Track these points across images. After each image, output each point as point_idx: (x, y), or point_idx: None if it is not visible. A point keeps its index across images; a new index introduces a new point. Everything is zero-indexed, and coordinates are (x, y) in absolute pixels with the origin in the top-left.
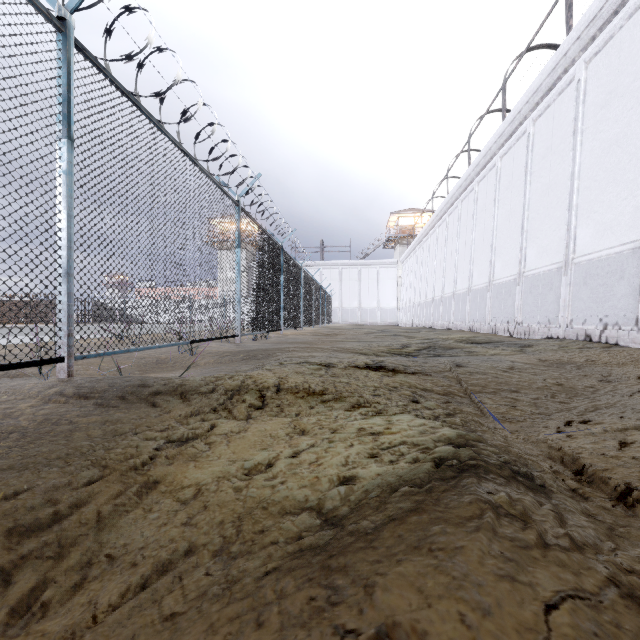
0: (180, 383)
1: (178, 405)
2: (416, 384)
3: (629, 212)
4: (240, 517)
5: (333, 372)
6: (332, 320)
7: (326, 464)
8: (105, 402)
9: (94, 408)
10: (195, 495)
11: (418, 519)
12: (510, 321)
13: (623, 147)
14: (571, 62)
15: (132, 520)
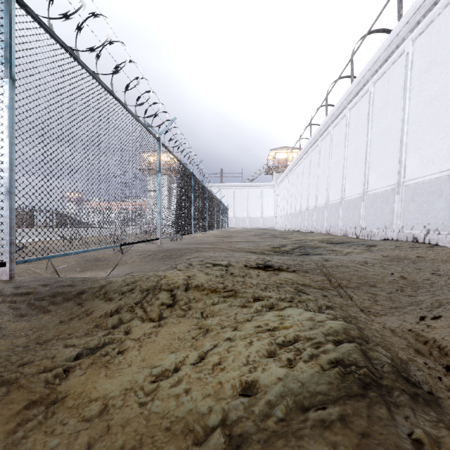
0: (104, 284)
1: (100, 304)
2: (297, 280)
3: (446, 148)
4: (142, 442)
5: (232, 271)
6: (229, 225)
7: (228, 370)
8: (37, 302)
9: (26, 308)
10: (101, 410)
11: None
12: (357, 227)
13: (441, 101)
14: (402, 40)
15: (29, 447)
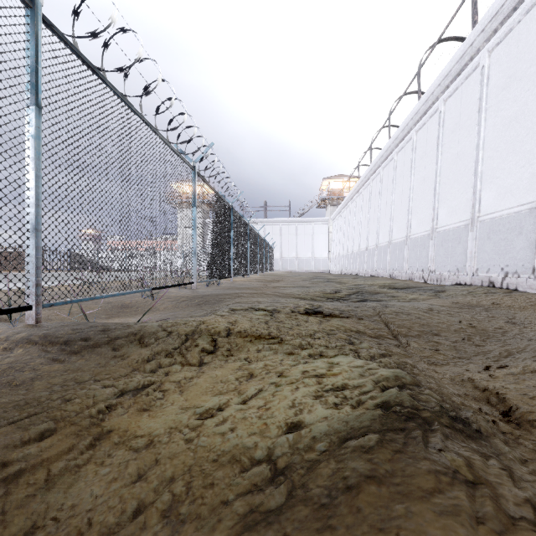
0: (139, 329)
1: (136, 350)
2: (350, 327)
3: (526, 178)
4: (190, 470)
5: (277, 317)
6: (274, 268)
7: (274, 411)
8: (68, 348)
9: (58, 354)
10: (147, 445)
11: (377, 492)
12: (424, 269)
13: (521, 123)
14: (476, 51)
15: (83, 475)
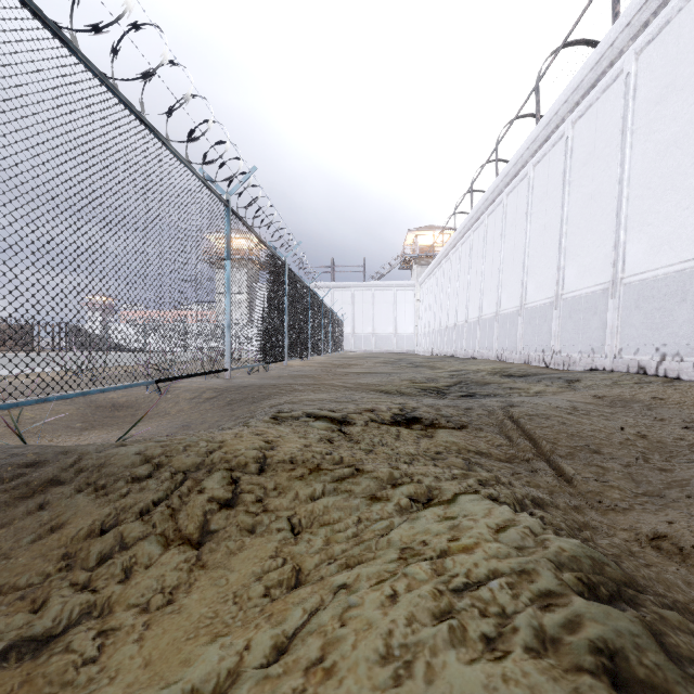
0: (100, 461)
1: (84, 506)
2: (466, 445)
3: (692, 224)
4: None
5: (349, 431)
6: (344, 347)
7: None
8: None
9: None
10: None
11: None
12: (546, 350)
13: (684, 148)
14: (618, 53)
15: None
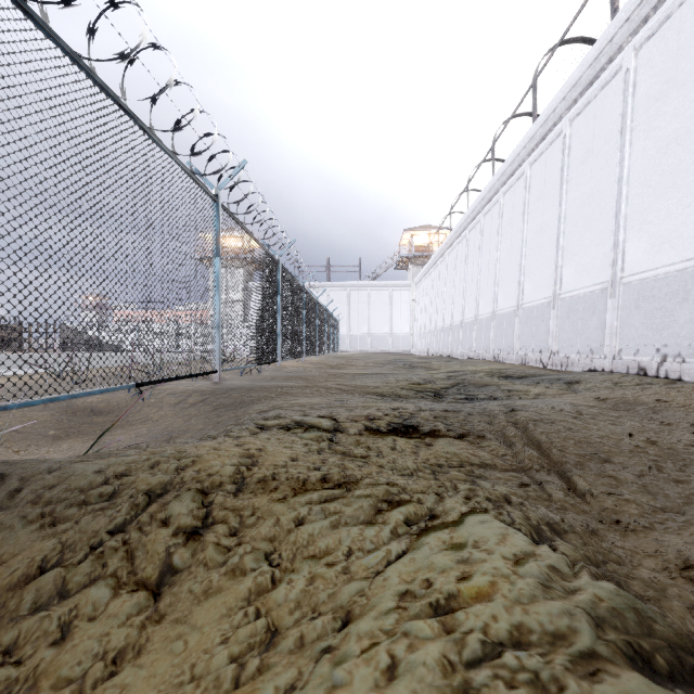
0: (52, 482)
1: (25, 539)
2: (469, 455)
3: (693, 222)
4: None
5: (341, 441)
6: (339, 348)
7: None
8: None
9: None
10: None
11: None
12: (543, 350)
13: (685, 145)
14: (618, 49)
15: None
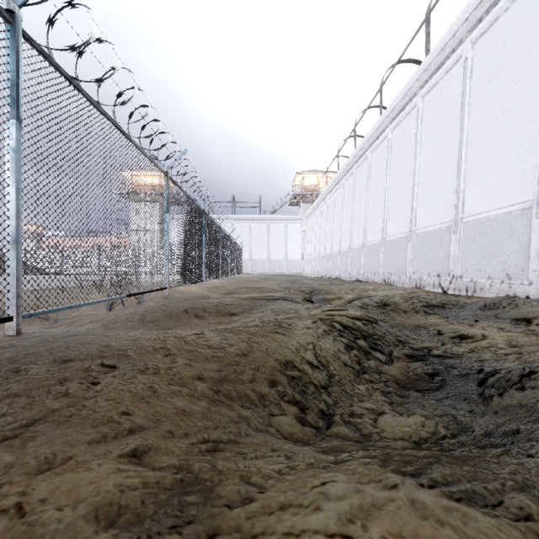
0: None
1: None
2: None
3: None
4: None
5: None
6: (243, 270)
7: None
8: None
9: None
10: None
11: None
12: (442, 274)
13: None
14: None
15: None
